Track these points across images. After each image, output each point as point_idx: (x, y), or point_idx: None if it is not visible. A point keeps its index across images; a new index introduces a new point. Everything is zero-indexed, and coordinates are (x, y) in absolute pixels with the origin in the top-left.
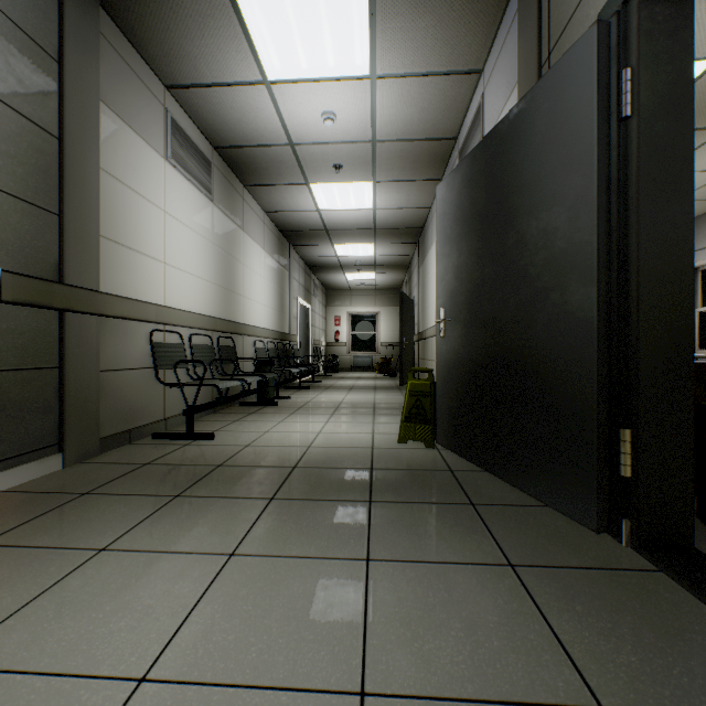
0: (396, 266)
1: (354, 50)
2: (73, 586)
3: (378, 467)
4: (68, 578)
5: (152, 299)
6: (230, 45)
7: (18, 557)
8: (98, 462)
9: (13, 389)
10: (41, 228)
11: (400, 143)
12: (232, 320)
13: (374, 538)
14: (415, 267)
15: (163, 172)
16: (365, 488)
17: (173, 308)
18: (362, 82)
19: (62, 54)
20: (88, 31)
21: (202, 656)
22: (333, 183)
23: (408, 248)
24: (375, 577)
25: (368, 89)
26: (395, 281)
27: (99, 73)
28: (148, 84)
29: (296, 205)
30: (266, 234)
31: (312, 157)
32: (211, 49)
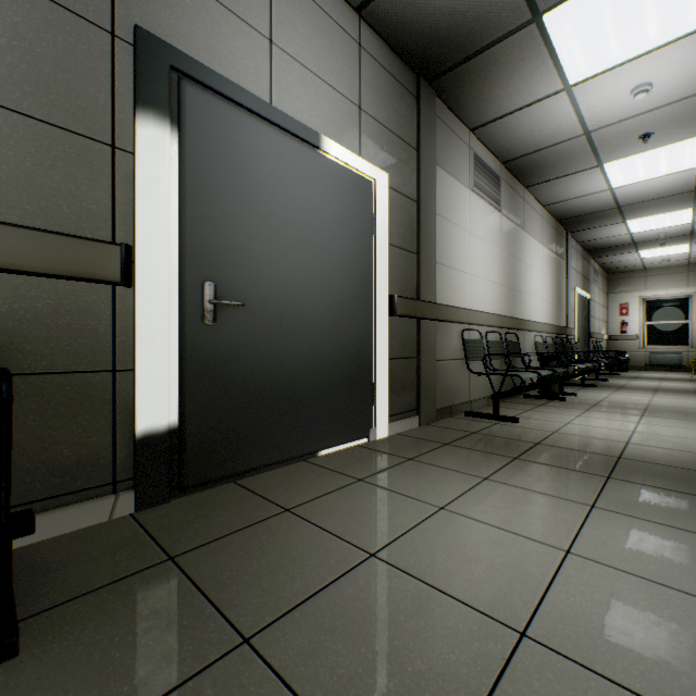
0: None
1: (688, 8)
2: (482, 493)
3: None
4: (476, 488)
5: (461, 305)
6: (534, 74)
7: (436, 470)
8: (438, 426)
9: (399, 371)
10: (409, 265)
11: None
12: (514, 317)
13: None
14: None
15: (468, 201)
16: None
17: (475, 310)
18: (695, 35)
19: (418, 144)
20: (430, 119)
21: (606, 555)
22: (635, 155)
23: None
24: None
25: None
26: None
27: (435, 145)
28: (459, 135)
29: (580, 191)
30: (543, 228)
31: (610, 137)
32: (515, 85)
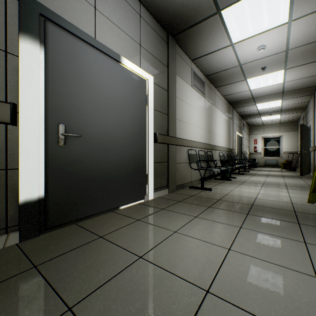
0: (295, 109)
1: (279, 14)
2: (194, 223)
3: (298, 211)
4: (191, 221)
5: (187, 138)
6: (218, 37)
7: (174, 214)
8: (177, 193)
9: (159, 168)
10: (164, 120)
11: (305, 46)
12: (211, 144)
13: (305, 236)
14: (310, 108)
15: (190, 92)
16: (293, 218)
17: (193, 141)
18: (282, 26)
19: (168, 64)
20: (173, 53)
21: (245, 250)
22: (259, 76)
23: (305, 98)
24: (311, 248)
25: (286, 28)
26: (294, 117)
27: (175, 65)
28: (186, 62)
29: (238, 90)
30: (223, 105)
31: (249, 67)
32: (210, 41)
